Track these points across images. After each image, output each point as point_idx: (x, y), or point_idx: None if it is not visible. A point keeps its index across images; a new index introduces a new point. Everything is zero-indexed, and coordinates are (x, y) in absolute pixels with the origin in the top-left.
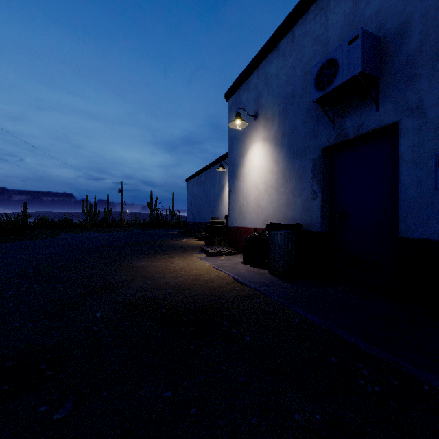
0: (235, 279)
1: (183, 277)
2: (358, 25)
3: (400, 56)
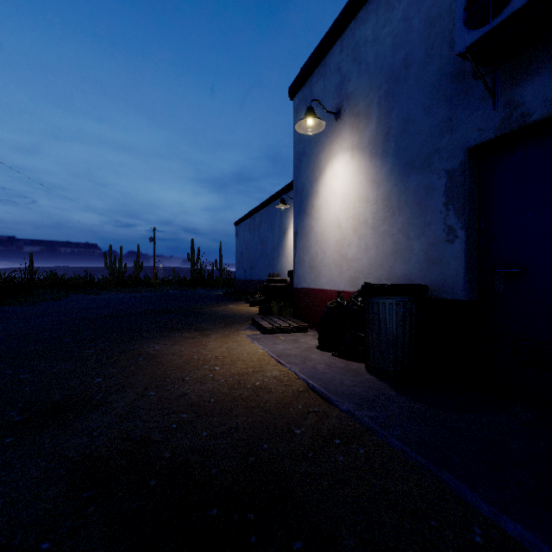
0: (309, 385)
1: (216, 380)
2: None
3: None
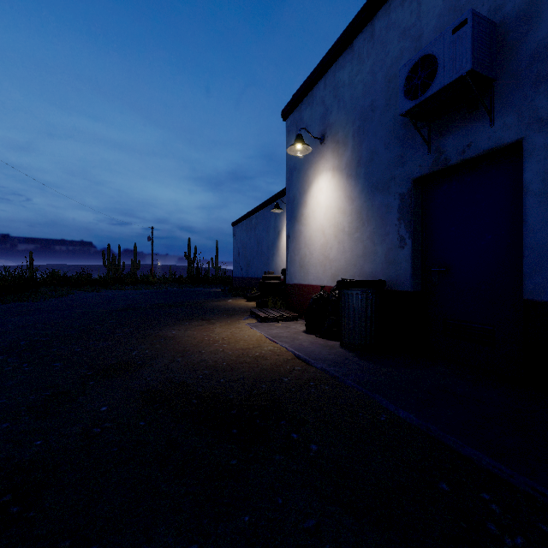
0: (295, 355)
1: (226, 352)
2: (464, 8)
3: (525, 48)
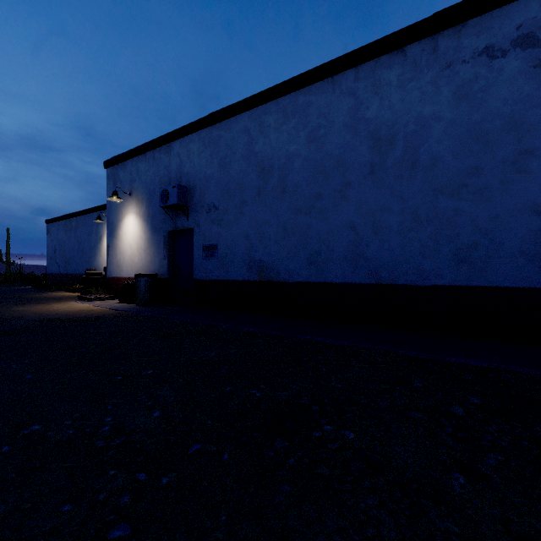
0: (111, 309)
1: (70, 311)
2: (182, 174)
3: (194, 199)
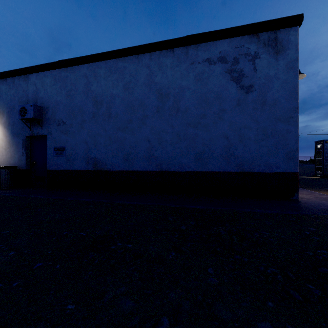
0: None
1: None
2: (37, 97)
3: (47, 116)
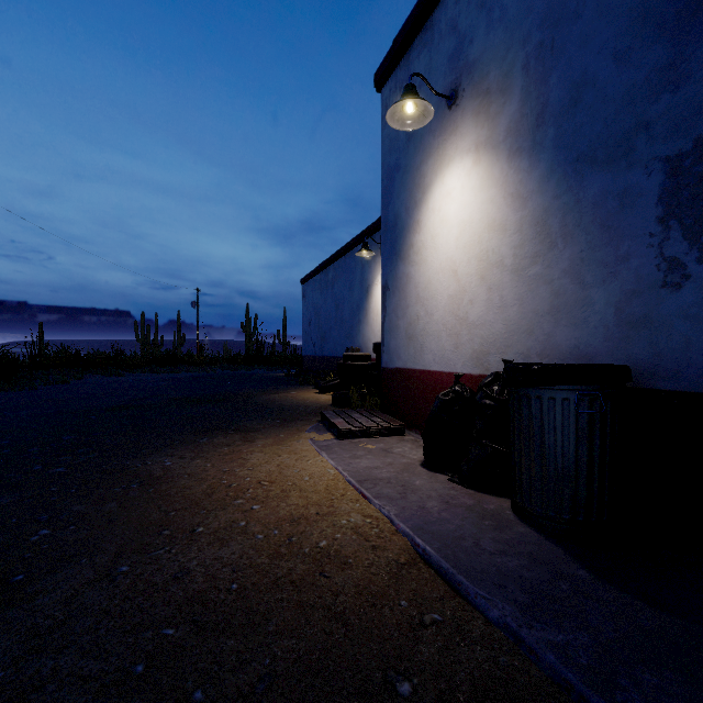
0: (417, 549)
1: (250, 534)
2: None
3: None
